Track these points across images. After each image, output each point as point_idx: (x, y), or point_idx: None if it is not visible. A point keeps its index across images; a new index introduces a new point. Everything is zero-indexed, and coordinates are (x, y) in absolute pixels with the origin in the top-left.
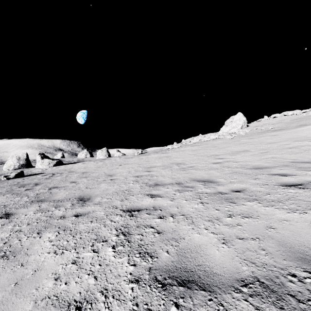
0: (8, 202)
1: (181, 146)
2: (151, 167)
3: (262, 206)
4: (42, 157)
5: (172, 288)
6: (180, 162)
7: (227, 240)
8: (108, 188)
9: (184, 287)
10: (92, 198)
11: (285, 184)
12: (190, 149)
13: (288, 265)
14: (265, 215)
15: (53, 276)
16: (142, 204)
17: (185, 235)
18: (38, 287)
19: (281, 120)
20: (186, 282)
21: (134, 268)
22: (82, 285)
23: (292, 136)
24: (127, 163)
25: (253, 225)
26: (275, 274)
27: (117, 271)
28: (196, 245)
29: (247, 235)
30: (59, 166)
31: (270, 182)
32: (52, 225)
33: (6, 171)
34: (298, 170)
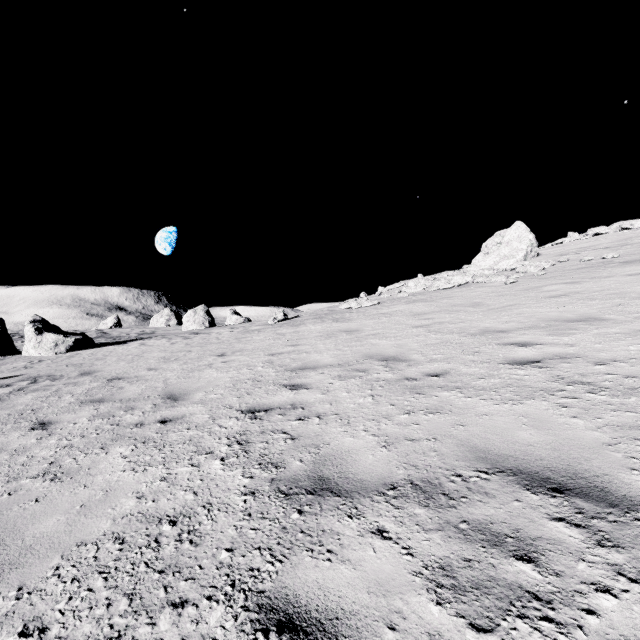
0: None
1: (379, 301)
2: (303, 370)
3: None
4: (39, 330)
5: None
6: (392, 351)
7: None
8: (113, 488)
9: None
10: None
11: None
12: (408, 310)
13: None
14: None
15: None
16: None
17: None
18: None
19: (622, 239)
20: None
21: None
22: None
23: None
24: (241, 347)
25: None
26: None
27: None
28: None
29: None
30: (78, 353)
31: None
32: None
33: None
34: None
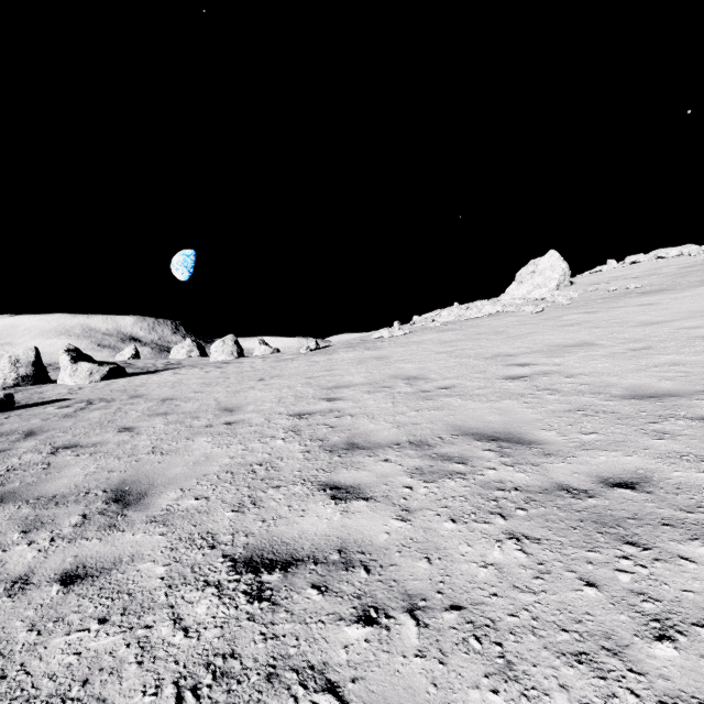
0: None
1: (411, 330)
2: (338, 388)
3: None
4: (74, 359)
5: None
6: (414, 372)
7: None
8: (210, 455)
9: None
10: (152, 495)
11: None
12: (436, 339)
13: None
14: None
15: None
16: (301, 533)
17: None
18: None
19: (653, 268)
20: None
21: None
22: None
23: (701, 307)
24: (278, 373)
25: None
26: None
27: None
28: None
29: None
30: (114, 381)
31: None
32: None
33: None
34: None
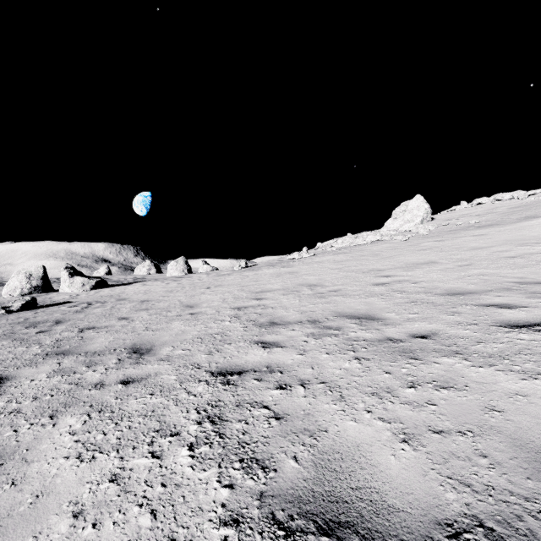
0: (3, 355)
1: (315, 253)
2: (263, 292)
3: (471, 365)
4: (71, 274)
5: (306, 540)
6: (315, 282)
7: (411, 435)
8: (185, 330)
9: (330, 537)
10: (156, 349)
11: (510, 323)
12: (332, 259)
13: (539, 491)
14: (479, 383)
15: (70, 509)
16: (246, 361)
17: (329, 424)
18: (38, 534)
19: (491, 208)
20: (335, 525)
21: (231, 494)
22: (127, 531)
23: (513, 237)
24: (220, 283)
25: (459, 403)
26: (514, 511)
27: (197, 499)
28: (350, 444)
29: (448, 425)
30: (100, 290)
31: (481, 320)
32: (79, 401)
33: (6, 299)
34: (531, 298)
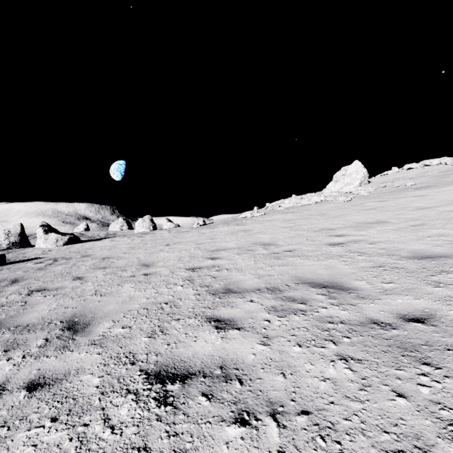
0: None
1: (265, 212)
2: (218, 251)
3: None
4: (46, 231)
5: None
6: (268, 240)
7: None
8: (133, 296)
9: None
10: (93, 325)
11: None
12: (282, 218)
13: None
14: None
15: None
16: (194, 353)
17: None
18: None
19: (422, 172)
20: None
21: None
22: None
23: None
24: (178, 240)
25: None
26: None
27: None
28: None
29: None
30: (72, 246)
31: None
32: None
33: None
34: None
